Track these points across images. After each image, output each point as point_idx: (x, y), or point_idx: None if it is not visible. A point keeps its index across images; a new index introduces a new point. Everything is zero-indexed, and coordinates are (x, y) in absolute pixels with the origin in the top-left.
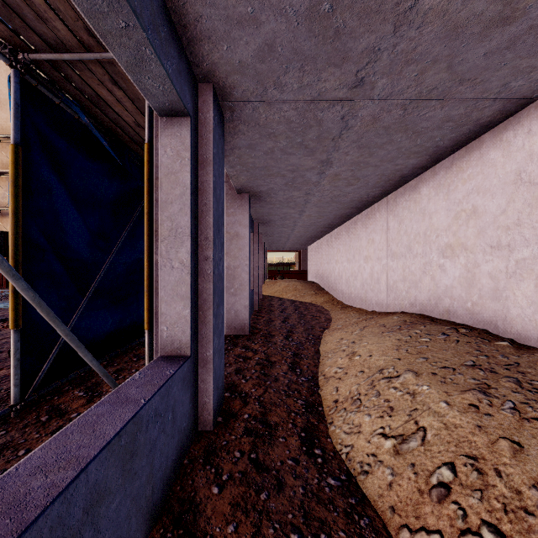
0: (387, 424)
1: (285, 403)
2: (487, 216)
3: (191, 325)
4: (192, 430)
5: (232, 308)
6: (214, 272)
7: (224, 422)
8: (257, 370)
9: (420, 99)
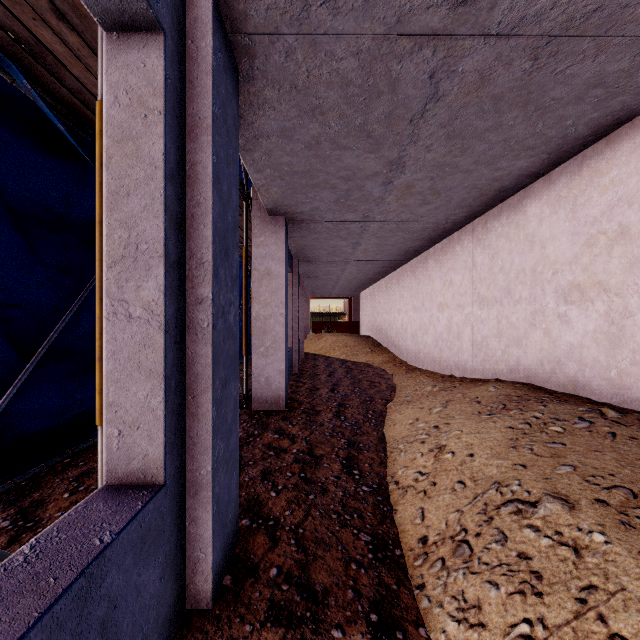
0: (536, 615)
1: (339, 539)
2: None
3: (165, 426)
4: (170, 621)
5: (262, 374)
6: (216, 326)
7: (233, 588)
8: (295, 472)
9: (566, 35)
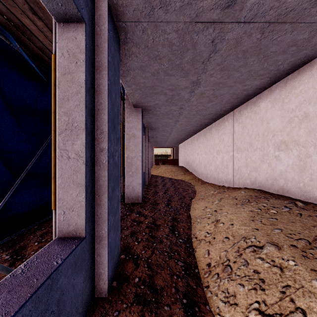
0: (261, 299)
1: (168, 264)
2: None
3: (85, 209)
4: (88, 302)
5: (130, 185)
6: (109, 162)
7: (117, 287)
8: (147, 232)
9: (277, 22)
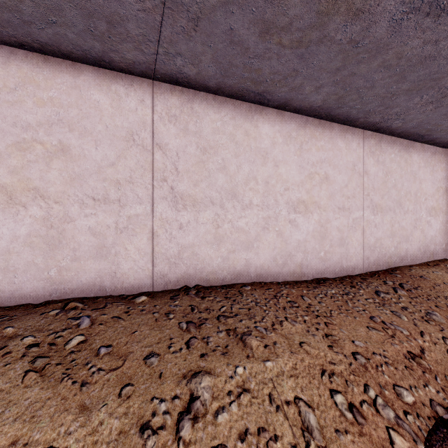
0: None
1: None
2: (89, 163)
3: None
4: None
5: None
6: None
7: None
8: None
9: None
